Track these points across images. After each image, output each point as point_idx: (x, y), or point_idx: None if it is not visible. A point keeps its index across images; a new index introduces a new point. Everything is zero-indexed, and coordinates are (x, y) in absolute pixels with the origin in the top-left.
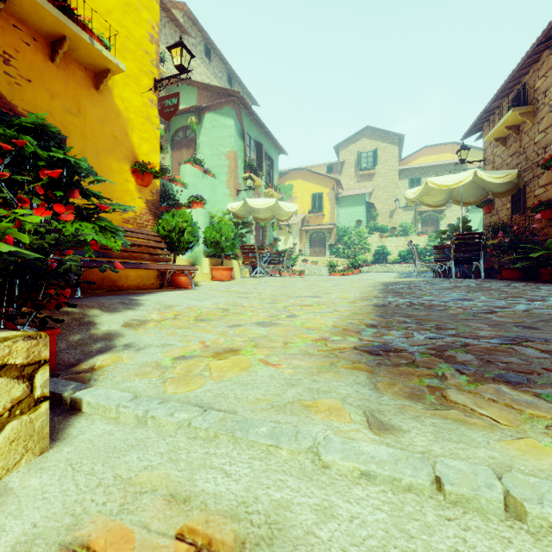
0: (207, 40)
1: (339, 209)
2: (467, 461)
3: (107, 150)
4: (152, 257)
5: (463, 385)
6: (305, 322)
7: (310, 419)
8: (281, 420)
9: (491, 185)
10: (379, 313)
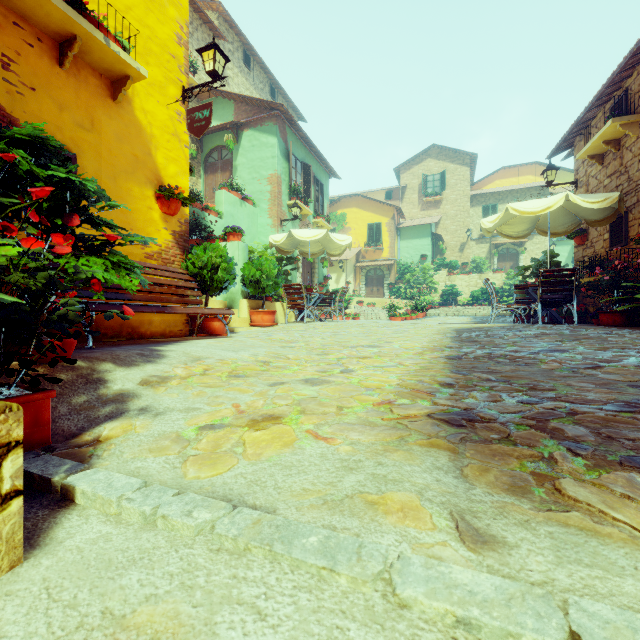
0: (246, 45)
1: (400, 241)
2: (612, 601)
3: (126, 172)
4: (179, 299)
5: (581, 472)
6: (364, 379)
7: (378, 524)
8: (337, 524)
9: (585, 212)
10: (455, 368)
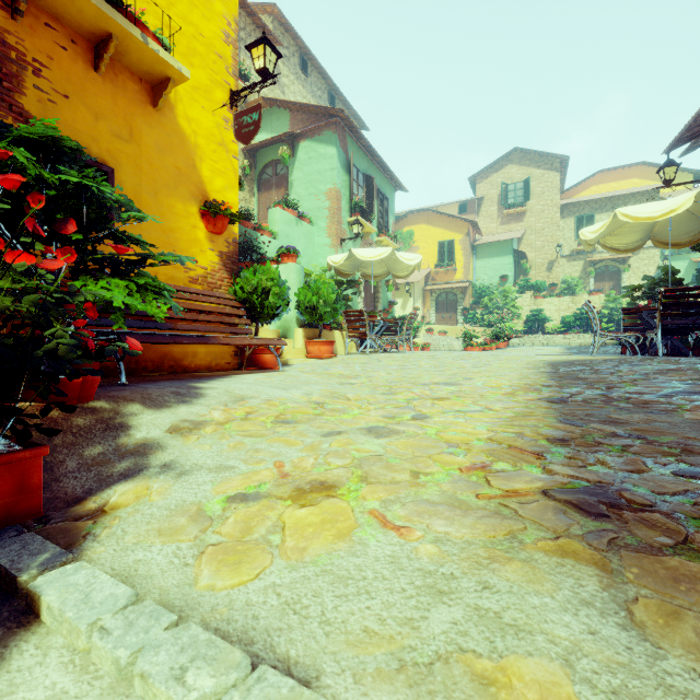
0: (303, 49)
1: (476, 261)
2: None
3: (168, 187)
4: (226, 328)
5: None
6: (443, 429)
7: None
8: None
9: None
10: (562, 415)
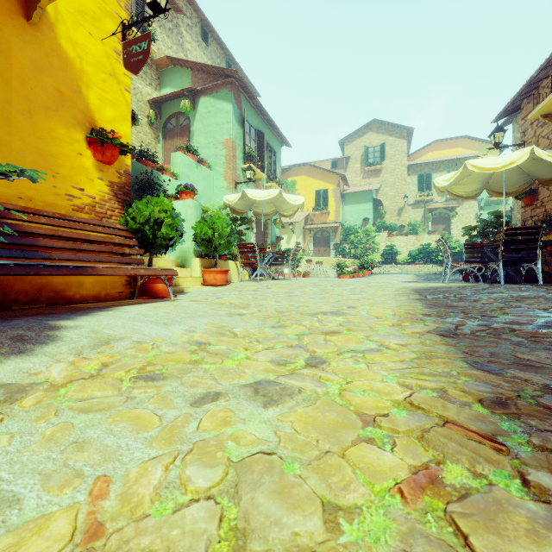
0: (203, 21)
1: (344, 206)
2: None
3: (47, 109)
4: (114, 257)
5: None
6: (346, 384)
7: None
8: None
9: (540, 171)
10: (468, 356)
